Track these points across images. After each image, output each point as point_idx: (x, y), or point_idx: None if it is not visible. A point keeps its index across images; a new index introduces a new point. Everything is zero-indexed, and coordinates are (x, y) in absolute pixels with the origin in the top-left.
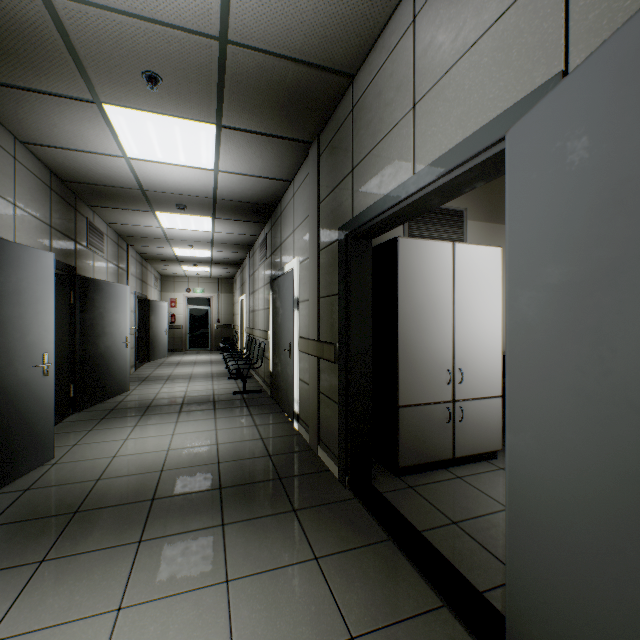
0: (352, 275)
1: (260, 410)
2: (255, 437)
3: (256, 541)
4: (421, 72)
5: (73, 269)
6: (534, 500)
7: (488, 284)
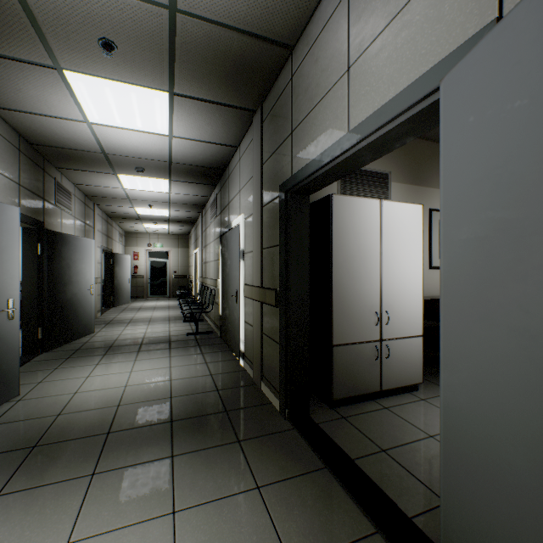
0: (291, 227)
1: (210, 349)
2: (205, 373)
3: (202, 472)
4: (355, 37)
5: (41, 224)
6: (471, 440)
7: (411, 237)
